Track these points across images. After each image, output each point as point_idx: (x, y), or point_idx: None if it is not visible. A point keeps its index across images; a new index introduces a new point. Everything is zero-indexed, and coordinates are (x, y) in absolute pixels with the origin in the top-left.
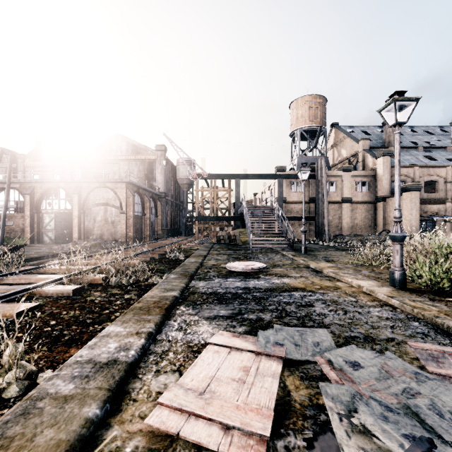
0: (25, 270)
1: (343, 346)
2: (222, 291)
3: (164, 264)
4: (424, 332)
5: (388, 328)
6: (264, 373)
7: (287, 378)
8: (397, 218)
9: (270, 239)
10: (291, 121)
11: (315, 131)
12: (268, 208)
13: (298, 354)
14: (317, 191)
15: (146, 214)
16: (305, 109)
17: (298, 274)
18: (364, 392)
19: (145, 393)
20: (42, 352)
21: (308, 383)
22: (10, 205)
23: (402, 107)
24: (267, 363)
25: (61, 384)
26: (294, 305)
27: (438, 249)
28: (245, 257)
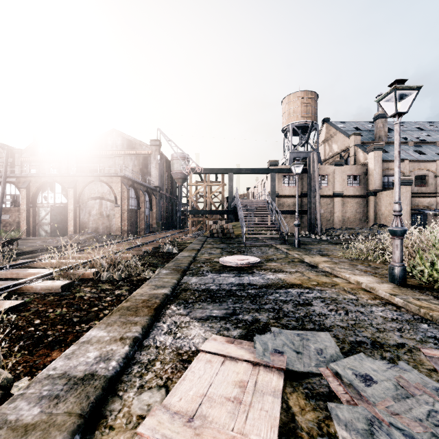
0: (15, 264)
1: (349, 354)
2: (215, 288)
3: (157, 258)
4: (436, 337)
5: (395, 331)
6: (263, 390)
7: (289, 397)
8: (397, 212)
9: (263, 233)
10: (283, 117)
11: (307, 127)
12: (261, 202)
13: (300, 365)
14: (309, 185)
15: (141, 208)
16: (297, 104)
17: (293, 269)
18: (382, 416)
19: (124, 417)
20: (22, 356)
21: (315, 404)
22: (7, 199)
23: (402, 97)
24: (266, 376)
25: (24, 408)
26: (292, 304)
27: (438, 244)
28: (238, 251)
